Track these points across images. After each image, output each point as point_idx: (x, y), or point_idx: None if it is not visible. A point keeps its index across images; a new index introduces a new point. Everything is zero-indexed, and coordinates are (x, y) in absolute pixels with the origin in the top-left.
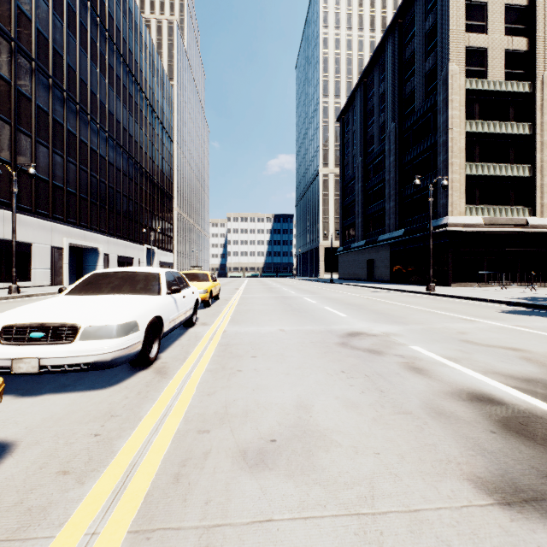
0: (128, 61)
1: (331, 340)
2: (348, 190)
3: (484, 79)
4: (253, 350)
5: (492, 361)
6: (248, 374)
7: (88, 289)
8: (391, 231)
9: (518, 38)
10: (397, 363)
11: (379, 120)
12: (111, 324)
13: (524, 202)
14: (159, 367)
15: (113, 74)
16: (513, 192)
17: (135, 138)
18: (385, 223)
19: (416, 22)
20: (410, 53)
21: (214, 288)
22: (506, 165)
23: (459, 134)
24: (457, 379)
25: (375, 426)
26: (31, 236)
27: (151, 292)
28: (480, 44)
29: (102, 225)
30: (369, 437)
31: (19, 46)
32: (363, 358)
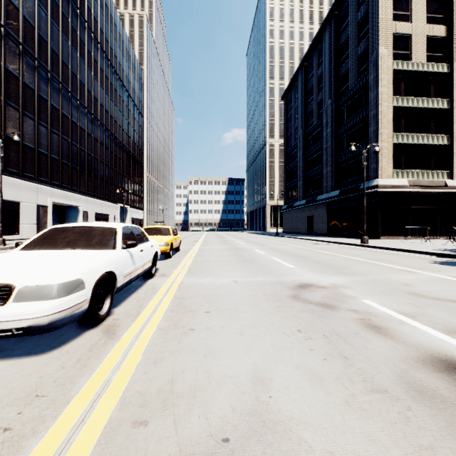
0: (104, 47)
1: (282, 293)
2: (291, 157)
3: (408, 61)
4: (207, 304)
5: (449, 317)
6: (200, 334)
7: (43, 244)
8: (328, 191)
9: (438, 25)
10: (353, 320)
11: (318, 97)
12: (50, 283)
13: (443, 167)
14: (109, 325)
15: (91, 58)
16: (433, 158)
17: (110, 113)
18: (322, 185)
19: (350, 13)
20: (345, 40)
21: (174, 241)
22: (427, 135)
23: (387, 108)
24: (422, 341)
25: (349, 414)
26: (18, 196)
27: (106, 247)
28: (405, 31)
29: (82, 186)
30: (346, 433)
31: (8, 32)
32: (317, 314)
